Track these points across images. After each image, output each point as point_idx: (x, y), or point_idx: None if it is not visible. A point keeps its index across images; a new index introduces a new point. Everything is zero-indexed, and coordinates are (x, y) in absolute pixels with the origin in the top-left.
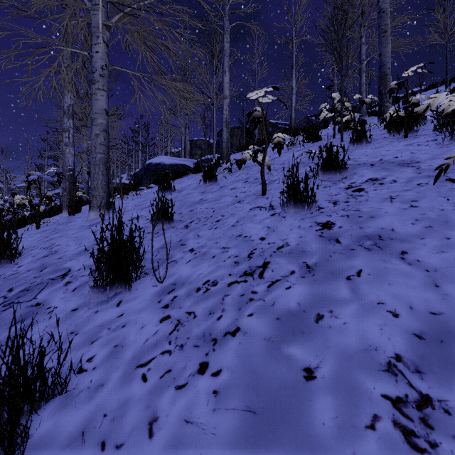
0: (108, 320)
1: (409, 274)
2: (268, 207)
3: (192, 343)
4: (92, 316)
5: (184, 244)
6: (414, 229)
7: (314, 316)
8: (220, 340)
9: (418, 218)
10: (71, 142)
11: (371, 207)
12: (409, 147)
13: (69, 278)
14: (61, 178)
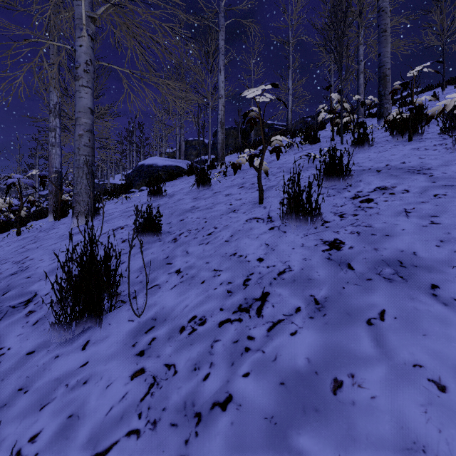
0: (68, 372)
1: (447, 319)
2: (266, 219)
3: (168, 418)
4: (49, 364)
5: (170, 263)
6: (441, 254)
7: (330, 383)
8: (206, 417)
9: (443, 239)
10: (57, 142)
11: (384, 223)
12: (415, 151)
13: (33, 305)
14: (45, 180)
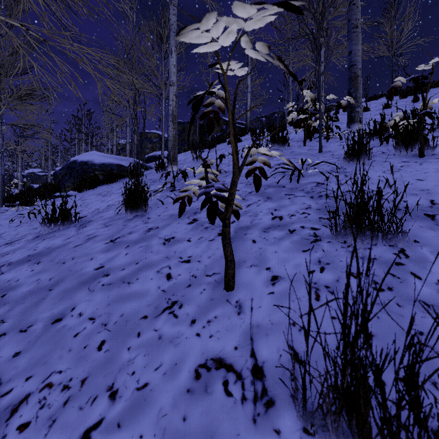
0: None
1: None
2: (249, 381)
3: None
4: None
5: None
6: None
7: None
8: None
9: None
10: None
11: None
12: None
13: None
14: None
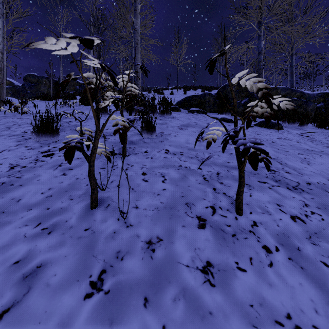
0: None
1: None
2: None
3: None
4: None
5: None
6: (36, 200)
7: None
8: None
9: (53, 187)
10: None
11: (33, 174)
12: None
13: None
14: None
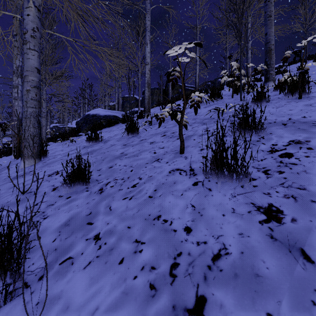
0: None
1: None
2: (188, 171)
3: None
4: None
5: (91, 223)
6: None
7: None
8: None
9: None
10: (19, 96)
11: None
12: (310, 107)
13: None
14: (5, 127)
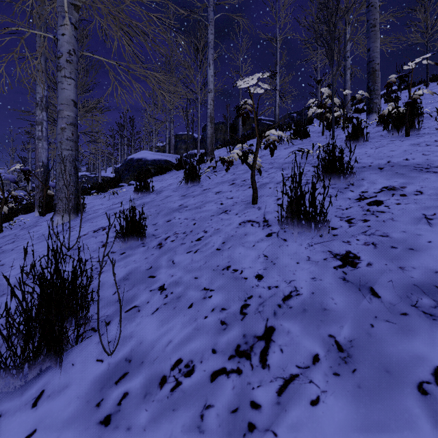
0: None
1: None
2: (262, 223)
3: None
4: None
5: (153, 276)
6: None
7: None
8: None
9: None
10: (44, 136)
11: (404, 232)
12: (416, 147)
13: None
14: (29, 175)
